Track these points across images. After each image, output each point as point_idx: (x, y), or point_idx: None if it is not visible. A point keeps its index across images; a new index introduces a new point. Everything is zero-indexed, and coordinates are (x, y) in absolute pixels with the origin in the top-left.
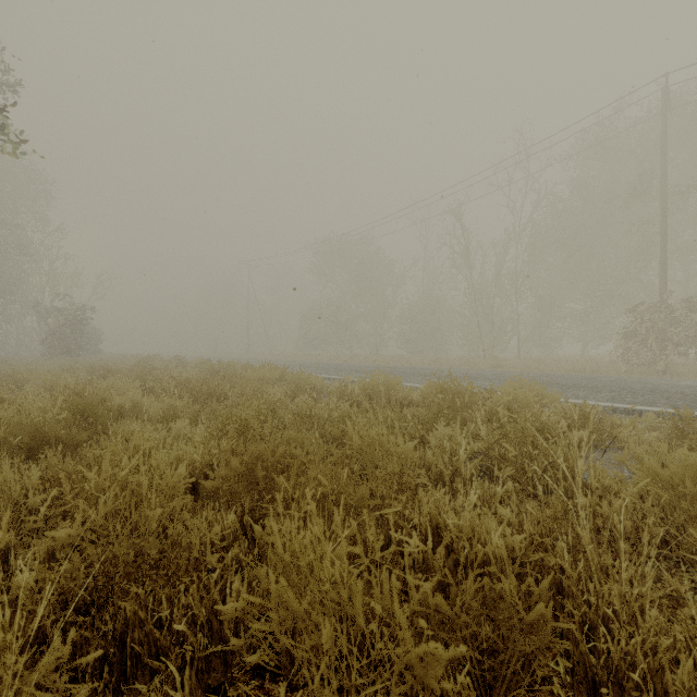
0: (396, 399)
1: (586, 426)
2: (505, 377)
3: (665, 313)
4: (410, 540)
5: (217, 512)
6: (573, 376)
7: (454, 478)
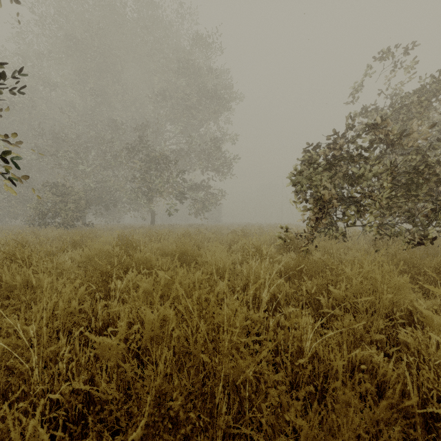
0: None
1: None
2: None
3: None
4: None
5: None
6: None
7: None
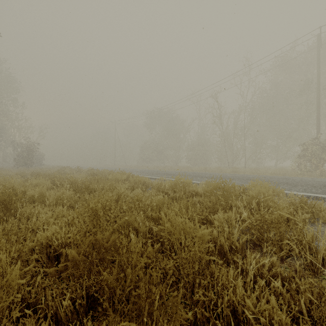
0: (189, 191)
1: (304, 209)
2: (243, 177)
3: (319, 145)
4: None
5: (54, 298)
6: (277, 177)
7: (231, 248)
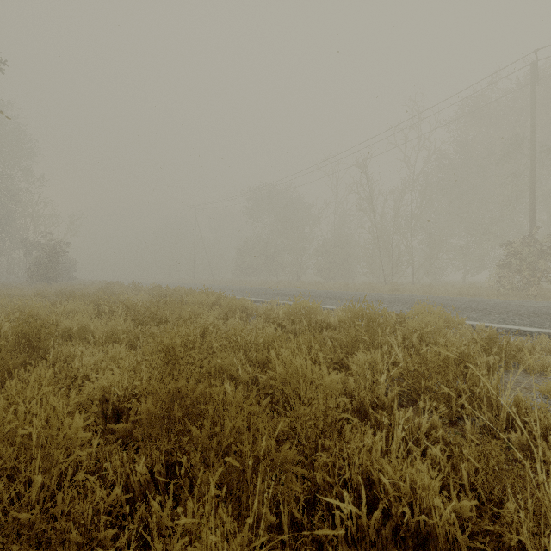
0: (316, 321)
1: (492, 349)
2: (406, 300)
3: (535, 247)
4: (340, 504)
5: (125, 462)
6: (462, 299)
7: (375, 405)
